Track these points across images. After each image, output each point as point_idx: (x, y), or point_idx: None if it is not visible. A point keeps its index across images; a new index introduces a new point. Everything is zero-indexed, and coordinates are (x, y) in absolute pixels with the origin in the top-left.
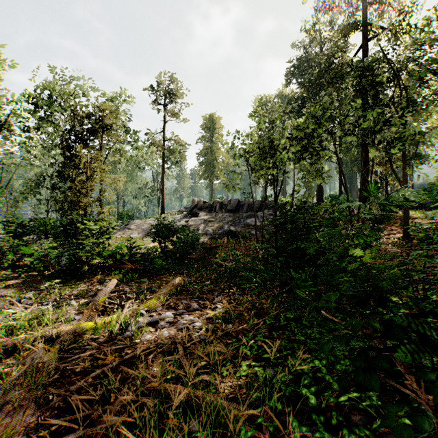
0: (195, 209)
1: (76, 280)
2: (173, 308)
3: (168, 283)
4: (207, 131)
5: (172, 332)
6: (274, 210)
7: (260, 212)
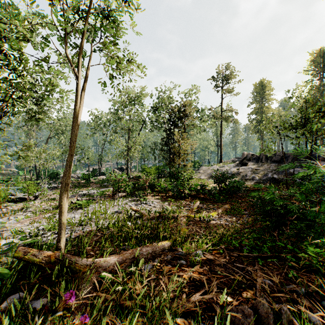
0: (244, 160)
1: (180, 200)
2: (223, 217)
3: (221, 207)
4: (257, 95)
5: (222, 223)
6: (322, 161)
7: (305, 163)
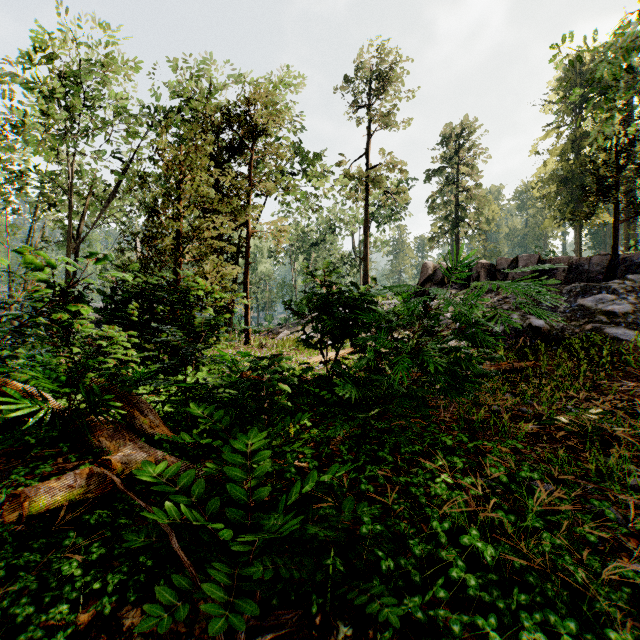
0: (428, 283)
1: None
2: None
3: None
4: (448, 152)
5: None
6: None
7: (615, 280)
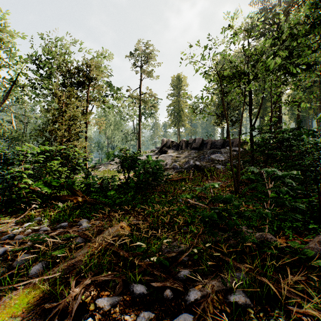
0: (164, 147)
1: (1, 216)
2: None
3: (101, 233)
4: (175, 88)
5: None
6: (236, 147)
7: (223, 149)
